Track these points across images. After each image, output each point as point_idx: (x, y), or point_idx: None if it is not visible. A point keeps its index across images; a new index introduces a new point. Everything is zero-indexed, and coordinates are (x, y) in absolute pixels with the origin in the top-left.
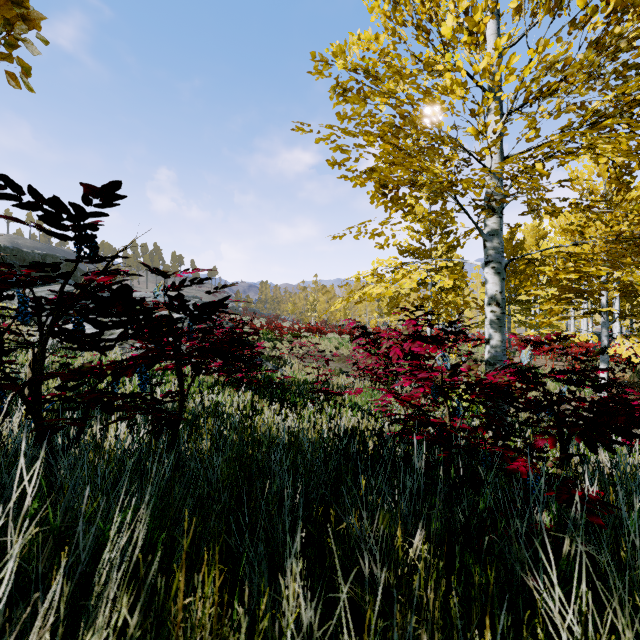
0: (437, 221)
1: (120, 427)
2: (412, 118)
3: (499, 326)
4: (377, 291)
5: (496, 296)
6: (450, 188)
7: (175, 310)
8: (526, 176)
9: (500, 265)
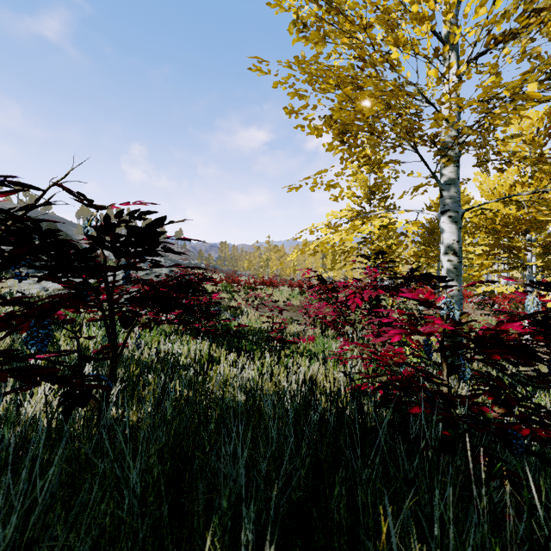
0: (376, 187)
1: (40, 391)
2: (373, 60)
3: (456, 275)
4: (334, 240)
5: (453, 245)
6: (411, 133)
7: (105, 247)
8: (508, 105)
9: (457, 214)
